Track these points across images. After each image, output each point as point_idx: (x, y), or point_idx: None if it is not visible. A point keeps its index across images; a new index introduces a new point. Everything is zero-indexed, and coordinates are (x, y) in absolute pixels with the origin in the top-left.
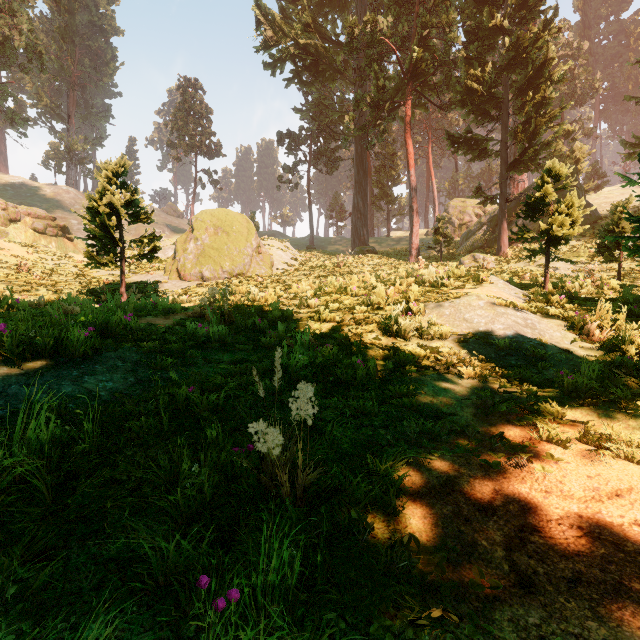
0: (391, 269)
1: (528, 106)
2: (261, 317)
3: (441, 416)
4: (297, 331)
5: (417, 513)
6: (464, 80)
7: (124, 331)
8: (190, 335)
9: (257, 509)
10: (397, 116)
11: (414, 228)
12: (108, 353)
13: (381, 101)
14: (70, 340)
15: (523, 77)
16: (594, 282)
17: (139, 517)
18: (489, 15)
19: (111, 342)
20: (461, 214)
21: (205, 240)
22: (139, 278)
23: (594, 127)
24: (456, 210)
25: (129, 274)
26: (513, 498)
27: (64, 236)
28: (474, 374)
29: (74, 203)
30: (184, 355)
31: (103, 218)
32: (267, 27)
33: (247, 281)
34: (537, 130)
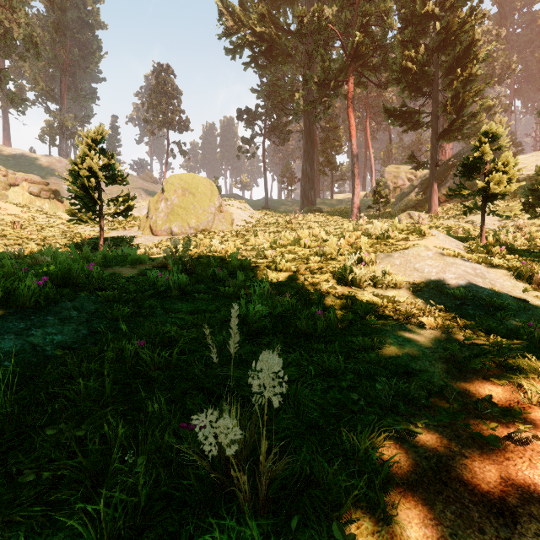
0: (336, 225)
1: (456, 82)
2: (221, 267)
3: (411, 372)
4: (255, 280)
5: (413, 517)
6: (400, 60)
7: (85, 280)
8: (151, 284)
9: (207, 514)
10: (340, 94)
11: (355, 190)
12: (64, 303)
13: (327, 80)
14: (20, 290)
15: (452, 57)
16: (523, 235)
17: (46, 535)
18: (422, 3)
19: (70, 291)
20: (395, 178)
21: (174, 200)
22: (117, 233)
23: (511, 103)
24: (391, 175)
25: (108, 230)
26: (530, 492)
27: (56, 198)
28: (436, 324)
29: (65, 171)
30: (143, 304)
31: (83, 180)
32: (228, 17)
33: (210, 236)
34: (464, 103)
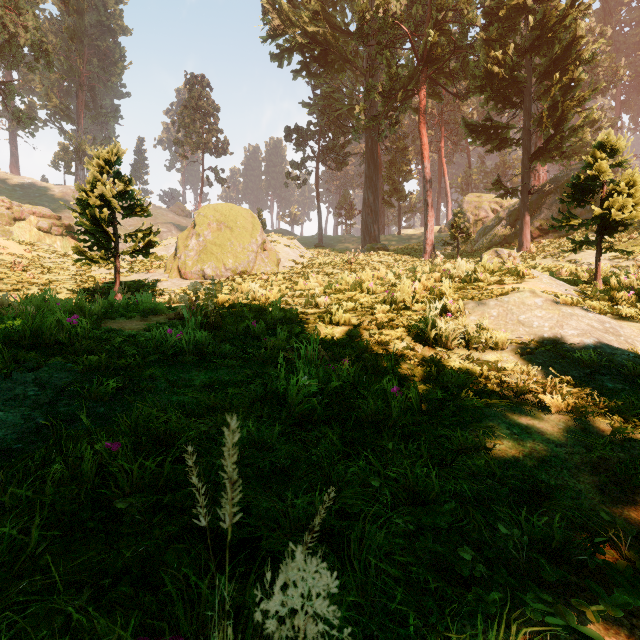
0: (405, 266)
1: (554, 89)
2: (259, 319)
3: (544, 491)
4: (302, 337)
5: None
6: (484, 63)
7: (64, 339)
8: (158, 344)
9: None
10: (410, 107)
11: (429, 223)
12: (22, 374)
13: (393, 90)
14: None
15: (548, 59)
16: None
17: None
18: None
19: (36, 356)
20: (476, 209)
21: (207, 236)
22: (138, 276)
23: (618, 117)
24: (471, 205)
25: (128, 272)
26: None
27: (69, 235)
28: (565, 406)
29: None
30: (142, 374)
31: (94, 210)
32: (274, 15)
33: (251, 279)
34: (564, 115)
